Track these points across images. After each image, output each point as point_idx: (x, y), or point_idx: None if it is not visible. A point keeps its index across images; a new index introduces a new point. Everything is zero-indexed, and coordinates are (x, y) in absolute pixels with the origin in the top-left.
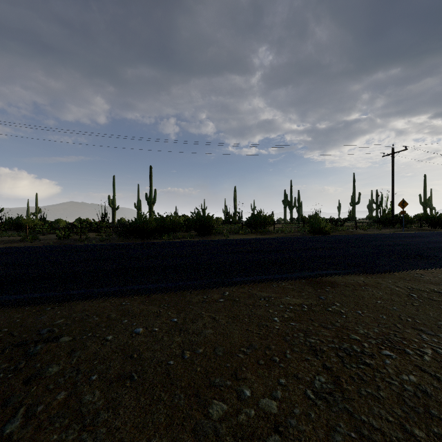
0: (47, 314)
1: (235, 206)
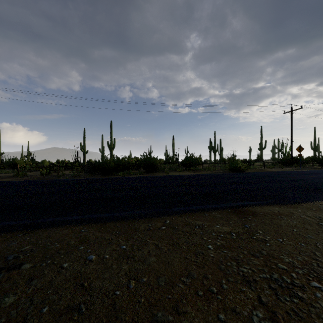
0: (18, 240)
1: (173, 151)
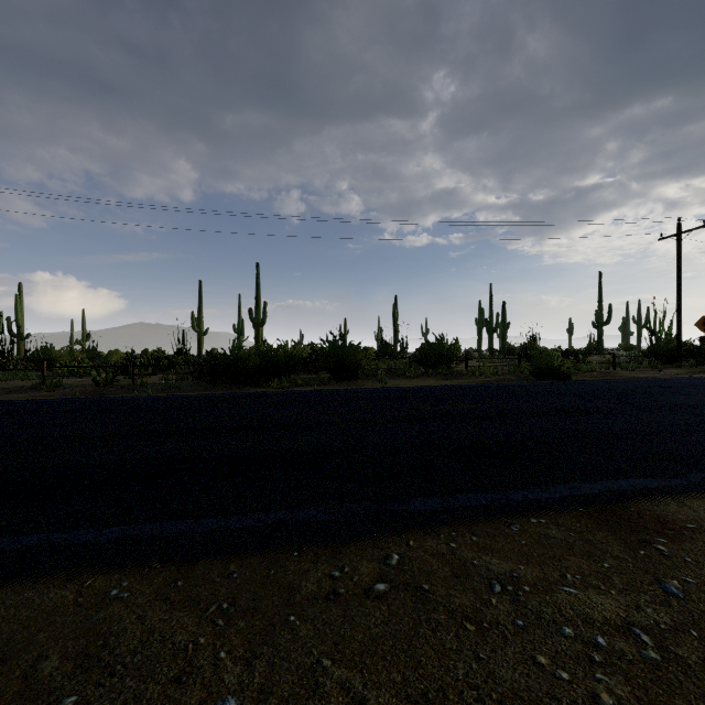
0: None
1: (395, 329)
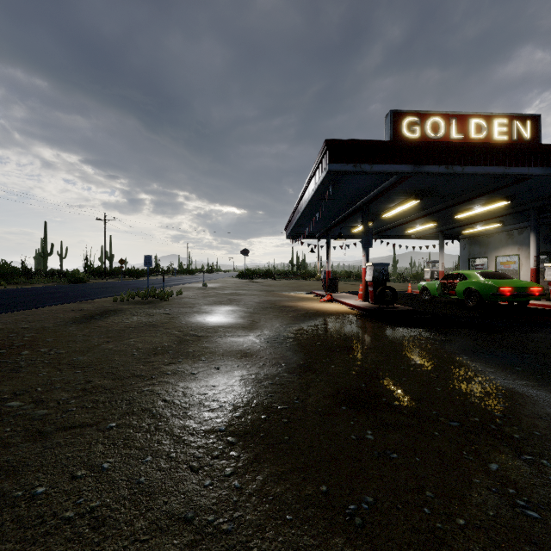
0: None
1: None
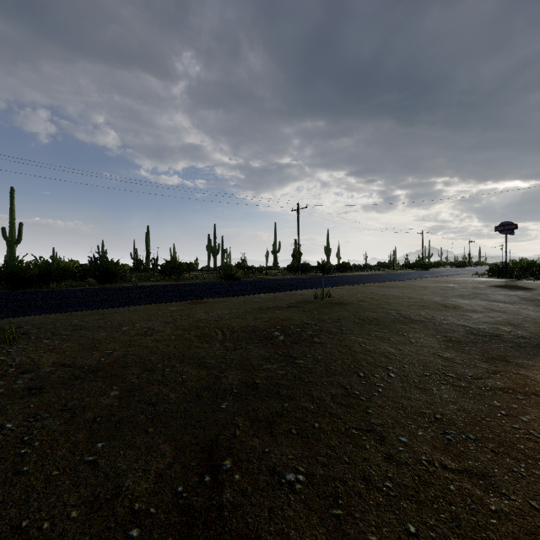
0: None
1: (148, 251)
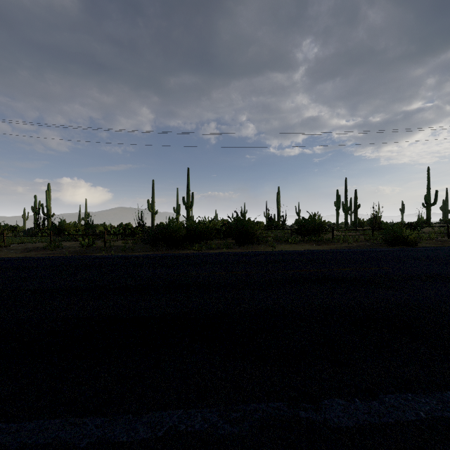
0: None
1: (278, 209)
